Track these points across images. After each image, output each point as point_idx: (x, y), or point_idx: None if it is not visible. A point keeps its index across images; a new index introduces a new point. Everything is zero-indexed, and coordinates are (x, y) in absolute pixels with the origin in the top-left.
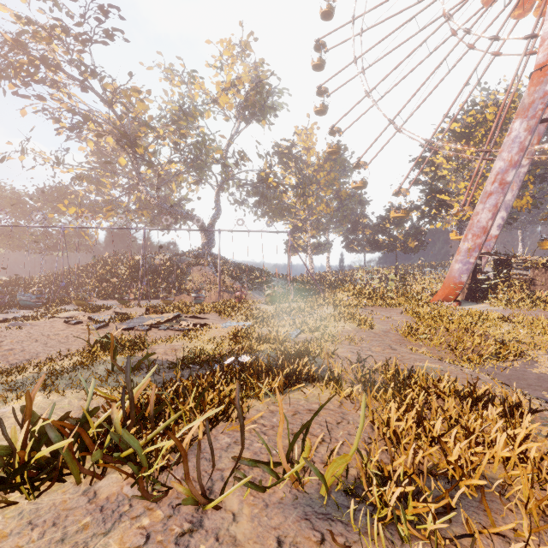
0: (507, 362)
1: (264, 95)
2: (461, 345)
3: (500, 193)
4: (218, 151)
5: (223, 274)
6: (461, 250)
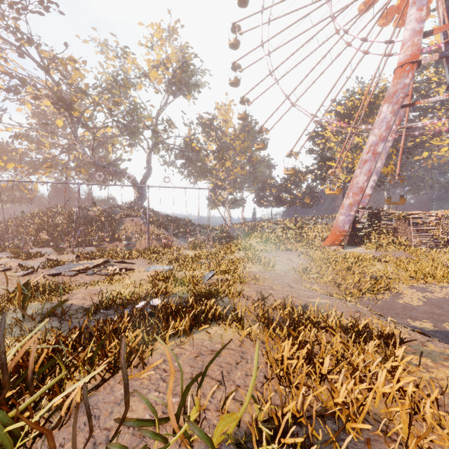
0: (379, 295)
1: (189, 74)
2: (345, 282)
3: (373, 161)
4: (149, 118)
5: (152, 224)
6: (344, 205)
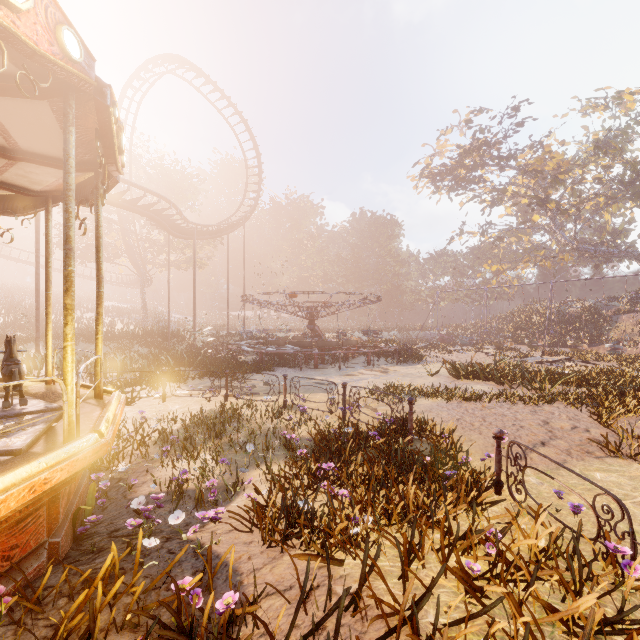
0: None
1: None
2: None
3: None
4: None
5: None
6: None
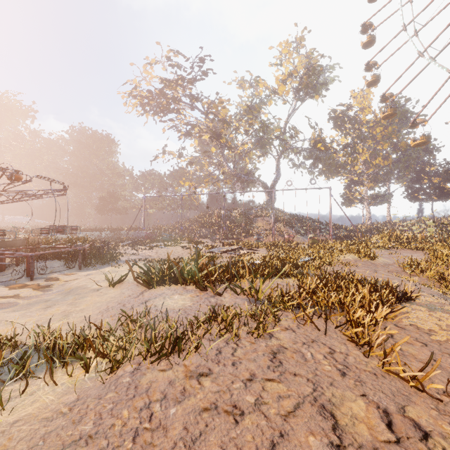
0: None
1: (316, 74)
2: None
3: None
4: (277, 129)
5: (279, 223)
6: None
